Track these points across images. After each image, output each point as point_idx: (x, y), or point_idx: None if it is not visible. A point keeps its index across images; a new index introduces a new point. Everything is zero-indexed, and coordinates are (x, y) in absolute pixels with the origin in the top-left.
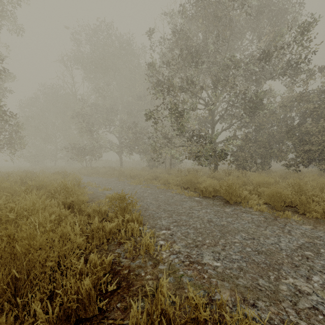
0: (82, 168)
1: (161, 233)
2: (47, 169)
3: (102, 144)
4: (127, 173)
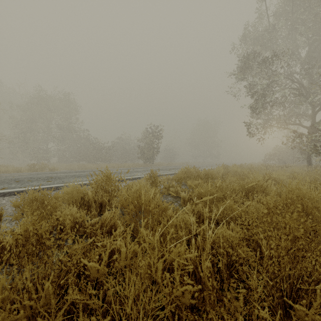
0: None
1: None
2: None
3: None
4: None
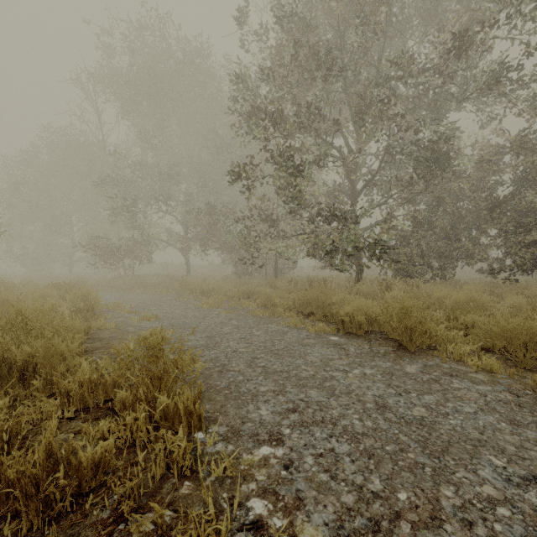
0: (114, 278)
1: (256, 460)
2: (52, 279)
3: (152, 234)
4: (196, 287)
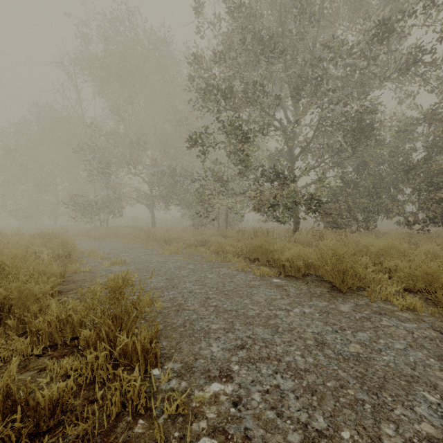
0: (91, 229)
1: (207, 397)
2: (39, 230)
3: (123, 192)
4: (160, 236)
